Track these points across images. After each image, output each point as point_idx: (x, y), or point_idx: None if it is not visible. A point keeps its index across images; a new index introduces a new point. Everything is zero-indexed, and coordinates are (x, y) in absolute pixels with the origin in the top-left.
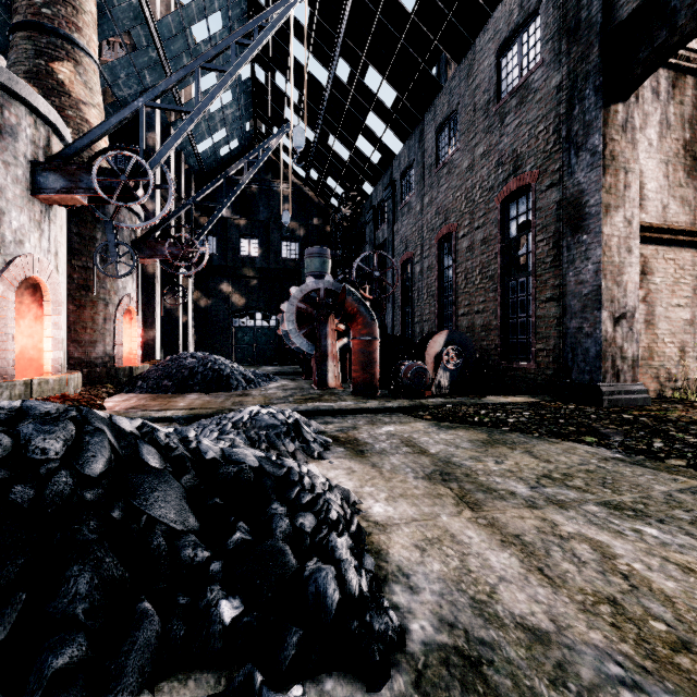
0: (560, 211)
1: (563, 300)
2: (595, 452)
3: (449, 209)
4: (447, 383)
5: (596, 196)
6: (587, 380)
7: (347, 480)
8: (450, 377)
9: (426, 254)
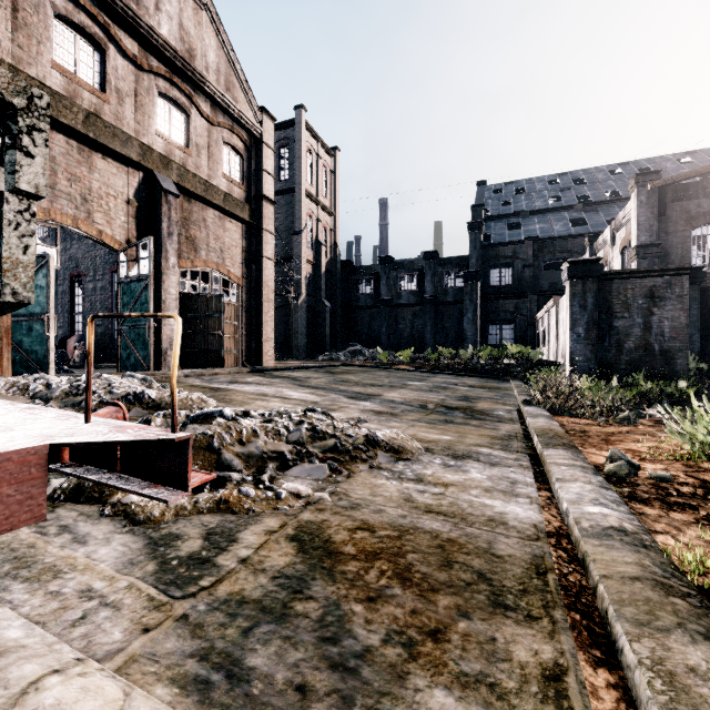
0: None
1: None
2: None
3: (80, 261)
4: (79, 360)
5: None
6: None
7: None
8: (81, 357)
9: (61, 282)
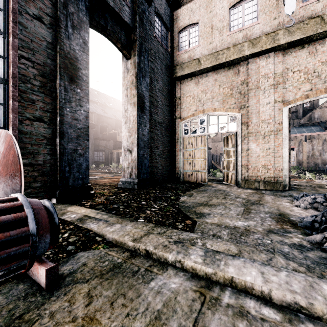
0: (51, 52)
1: (61, 126)
2: (187, 197)
3: None
4: None
5: (87, 71)
6: (81, 184)
7: (294, 209)
8: None
9: None
